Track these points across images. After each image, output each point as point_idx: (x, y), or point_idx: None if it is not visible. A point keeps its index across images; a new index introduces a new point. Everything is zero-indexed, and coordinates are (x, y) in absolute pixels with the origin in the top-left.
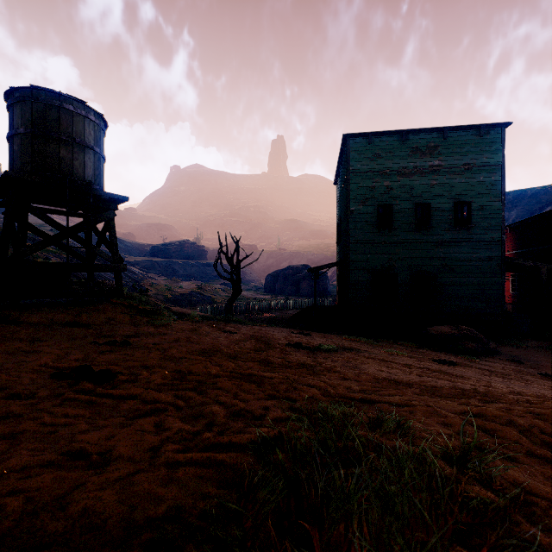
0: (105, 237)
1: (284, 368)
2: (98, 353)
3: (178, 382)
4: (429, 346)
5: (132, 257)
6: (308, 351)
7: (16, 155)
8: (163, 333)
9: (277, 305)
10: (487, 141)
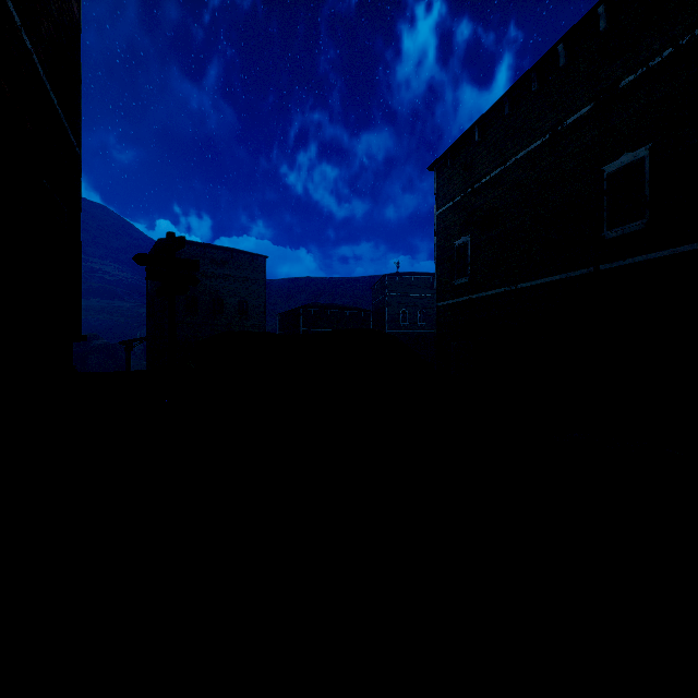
0: None
1: None
2: None
3: None
4: None
5: None
6: None
7: None
8: None
9: None
10: (257, 264)
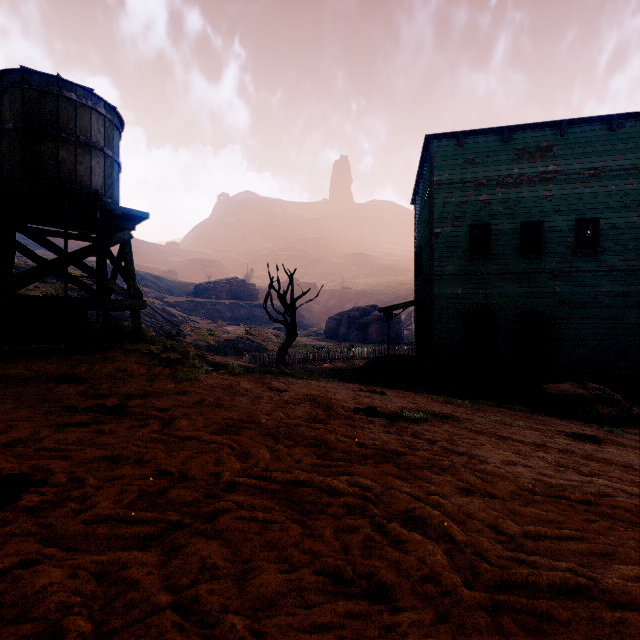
0: (122, 266)
1: (355, 464)
2: (59, 427)
3: (136, 514)
4: (545, 410)
5: (172, 297)
6: (387, 421)
7: (4, 158)
8: (184, 391)
9: (340, 354)
10: (621, 136)
